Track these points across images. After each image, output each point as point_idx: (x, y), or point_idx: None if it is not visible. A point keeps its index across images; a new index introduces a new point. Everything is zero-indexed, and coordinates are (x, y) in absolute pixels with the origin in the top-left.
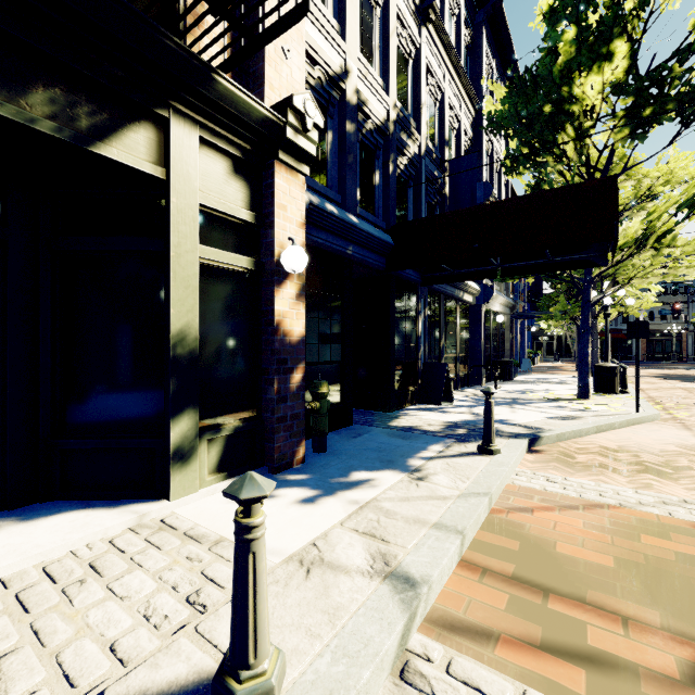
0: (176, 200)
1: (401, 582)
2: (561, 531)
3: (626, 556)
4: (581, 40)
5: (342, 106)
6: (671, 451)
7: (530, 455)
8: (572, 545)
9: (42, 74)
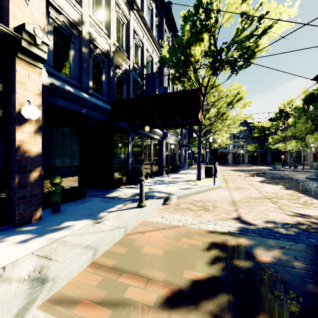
0: None
1: (38, 282)
2: (150, 241)
3: (169, 249)
4: (192, 31)
5: (80, 39)
6: (218, 200)
7: (162, 206)
8: (151, 247)
9: None
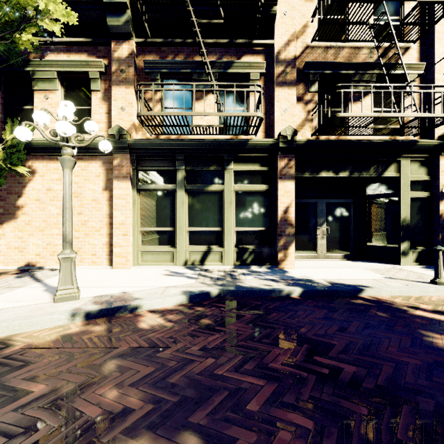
0: (402, 181)
1: None
2: None
3: None
4: None
5: None
6: None
7: None
8: None
9: (372, 163)
